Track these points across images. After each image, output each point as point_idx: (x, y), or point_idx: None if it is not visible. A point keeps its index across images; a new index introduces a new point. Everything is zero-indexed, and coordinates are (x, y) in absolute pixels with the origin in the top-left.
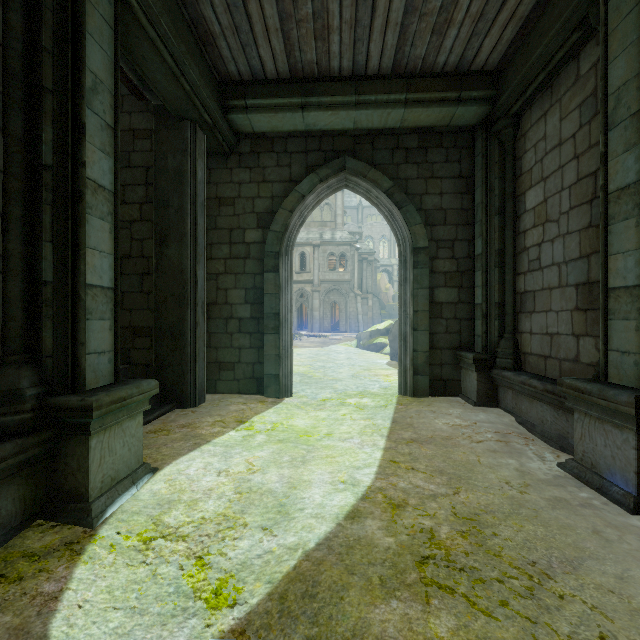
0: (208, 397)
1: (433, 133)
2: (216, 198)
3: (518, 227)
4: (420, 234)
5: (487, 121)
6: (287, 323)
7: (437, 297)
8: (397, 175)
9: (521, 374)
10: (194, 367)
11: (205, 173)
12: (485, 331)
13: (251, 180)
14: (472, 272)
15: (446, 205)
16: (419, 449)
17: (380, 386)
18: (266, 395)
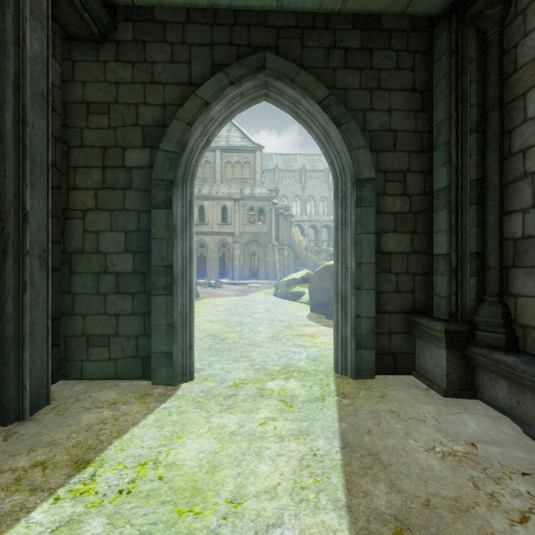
0: (64, 390)
1: (380, 30)
2: (82, 103)
3: (508, 146)
4: (364, 161)
5: (458, 5)
6: (185, 280)
7: (385, 245)
8: (334, 83)
9: None
10: (19, 355)
11: (50, 50)
12: (455, 291)
13: (134, 79)
14: (430, 213)
15: (396, 125)
16: None
17: (308, 356)
18: (154, 381)
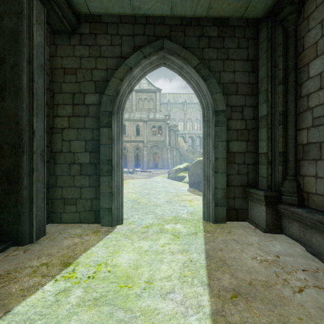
0: (52, 228)
1: (228, 26)
2: (61, 68)
3: (300, 92)
4: (219, 100)
5: (272, 13)
6: (118, 167)
7: (231, 148)
8: (202, 56)
9: (313, 212)
10: (30, 208)
11: (45, 40)
12: (270, 174)
13: (90, 55)
14: (257, 129)
15: (238, 80)
16: (249, 313)
17: (187, 211)
18: (101, 224)
